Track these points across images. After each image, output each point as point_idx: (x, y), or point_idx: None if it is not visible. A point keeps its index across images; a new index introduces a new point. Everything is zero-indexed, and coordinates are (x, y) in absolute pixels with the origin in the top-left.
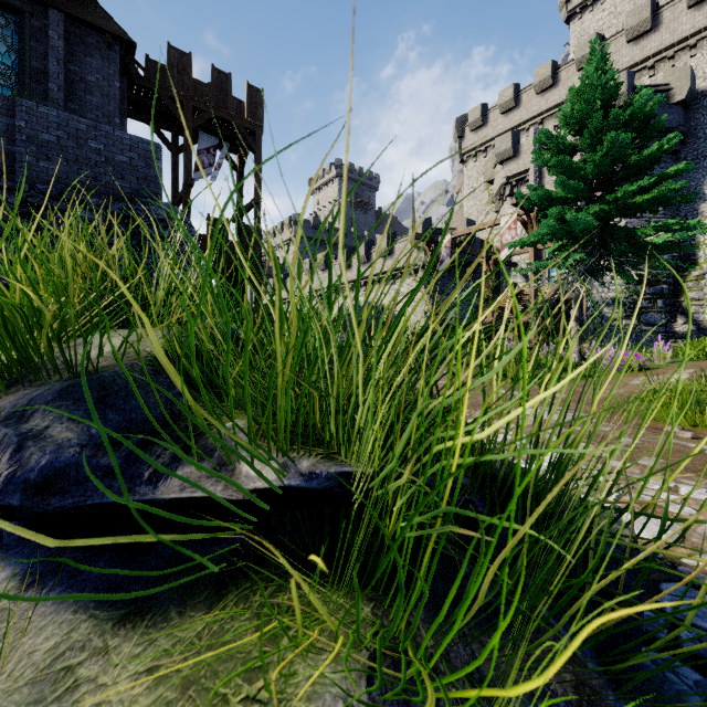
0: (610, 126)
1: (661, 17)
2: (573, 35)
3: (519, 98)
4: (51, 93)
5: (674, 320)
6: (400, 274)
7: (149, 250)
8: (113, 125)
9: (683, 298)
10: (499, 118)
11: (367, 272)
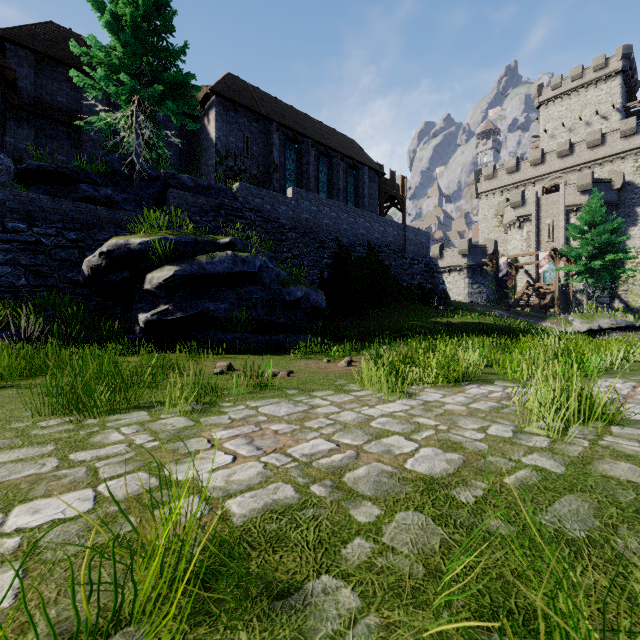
0: (605, 230)
1: (606, 139)
2: (542, 118)
3: (519, 166)
4: (365, 203)
5: (613, 301)
6: (448, 270)
7: (435, 277)
8: (376, 212)
9: (618, 290)
10: (505, 176)
11: None
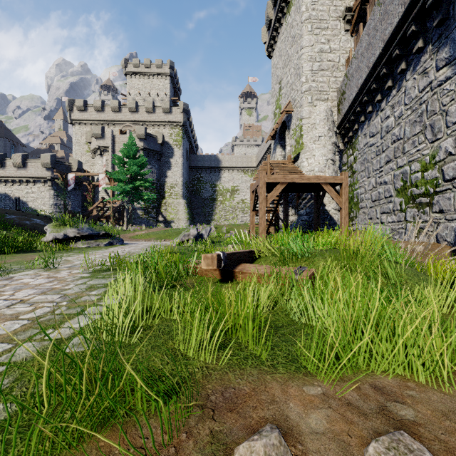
0: (134, 163)
1: (156, 109)
2: (128, 84)
3: (104, 108)
4: None
5: (159, 216)
6: (32, 180)
7: None
8: None
9: (161, 209)
10: (94, 112)
11: (1, 173)
